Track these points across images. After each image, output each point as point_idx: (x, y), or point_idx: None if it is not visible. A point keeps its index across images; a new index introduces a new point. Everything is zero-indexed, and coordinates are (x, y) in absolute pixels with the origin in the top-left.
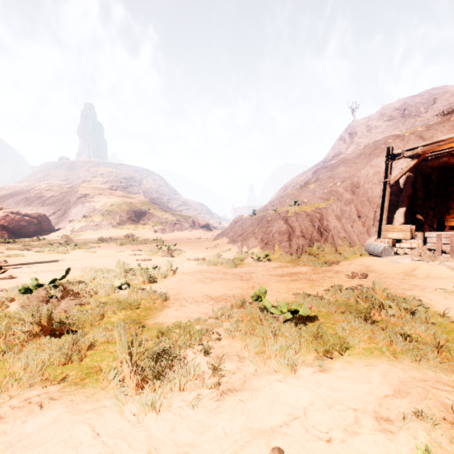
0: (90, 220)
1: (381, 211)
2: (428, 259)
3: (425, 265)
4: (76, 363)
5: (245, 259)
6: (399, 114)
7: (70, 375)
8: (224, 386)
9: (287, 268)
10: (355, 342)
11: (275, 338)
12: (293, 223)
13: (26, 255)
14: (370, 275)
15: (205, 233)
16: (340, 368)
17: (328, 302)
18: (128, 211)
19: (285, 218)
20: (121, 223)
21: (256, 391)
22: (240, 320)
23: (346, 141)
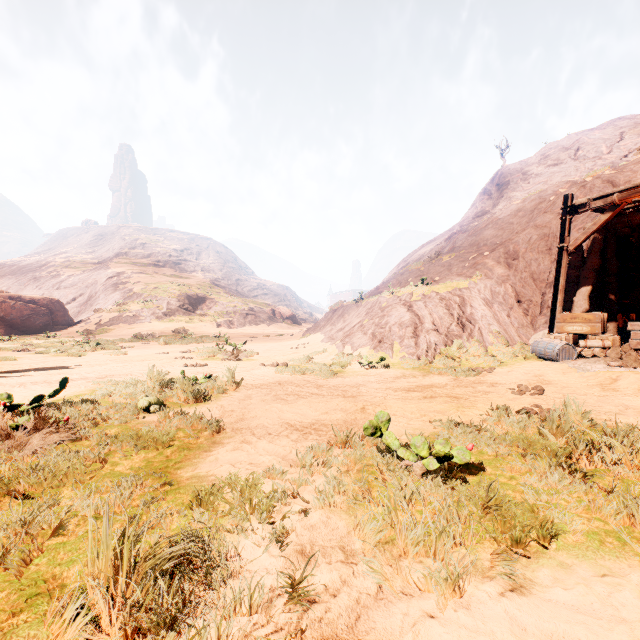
0: (124, 309)
1: (555, 291)
2: (634, 365)
3: (632, 374)
4: (17, 570)
5: (348, 365)
6: (569, 156)
7: None
8: (315, 630)
9: (415, 378)
10: (565, 520)
11: (411, 508)
12: (420, 310)
13: (21, 359)
14: (547, 389)
15: (290, 328)
16: (550, 581)
17: (493, 436)
18: (179, 297)
19: (408, 304)
20: (169, 314)
21: None
22: (343, 471)
23: (493, 196)
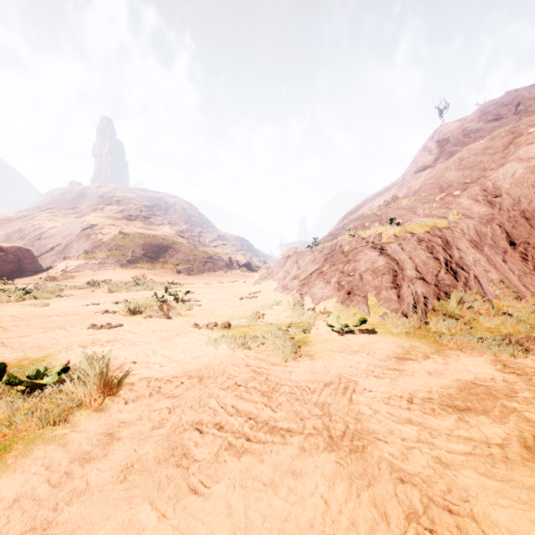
0: (91, 256)
1: None
2: None
3: None
4: None
5: (312, 327)
6: (509, 111)
7: None
8: None
9: (432, 361)
10: None
11: None
12: (397, 253)
13: None
14: None
15: (245, 275)
16: None
17: None
18: (143, 246)
19: (379, 246)
20: (133, 261)
21: None
22: None
23: (433, 151)
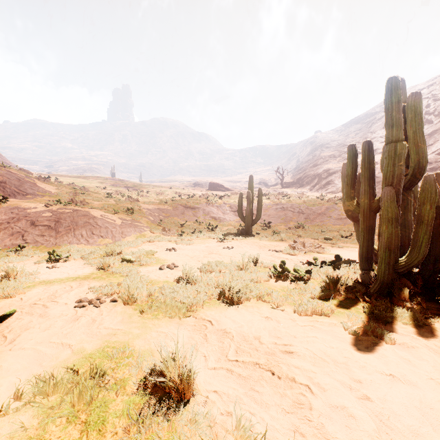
0: None
1: None
2: None
3: None
4: None
5: None
6: None
7: None
8: None
9: None
10: None
11: None
12: None
13: None
14: None
15: None
16: None
17: None
18: None
19: None
20: None
21: None
22: None
23: None
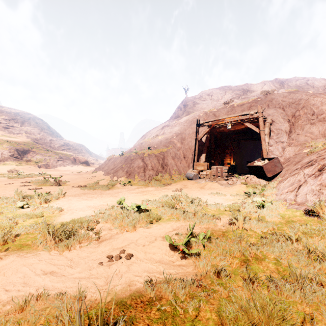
0: None
1: (194, 154)
2: (212, 180)
3: (210, 183)
4: (11, 244)
5: (115, 185)
6: (209, 97)
7: (9, 249)
8: (101, 239)
9: (141, 188)
10: (164, 217)
11: None
12: (147, 161)
13: None
14: (184, 189)
15: (85, 168)
16: (155, 226)
17: (158, 203)
18: (10, 149)
19: (142, 158)
20: (3, 160)
21: (117, 238)
22: (110, 215)
23: (182, 109)
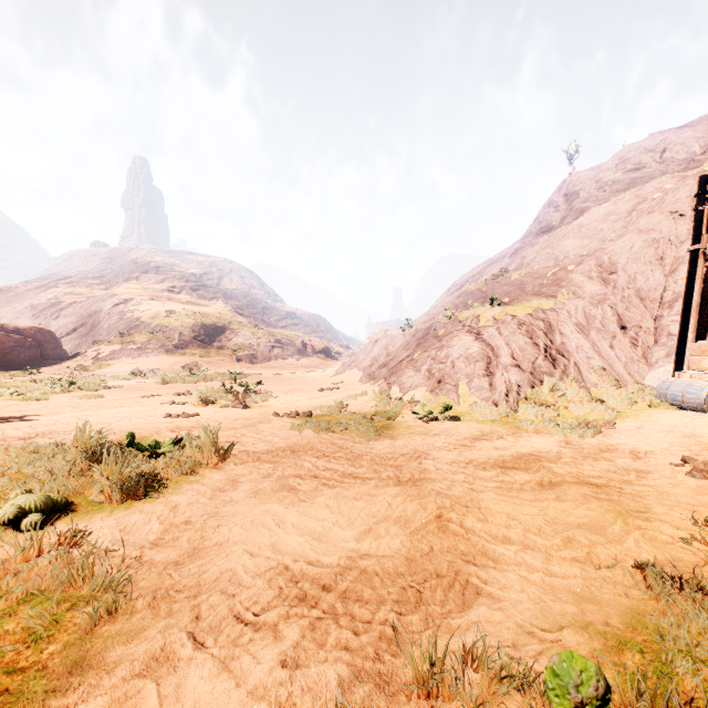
0: (128, 340)
1: (686, 312)
2: None
3: None
4: None
5: (397, 416)
6: (653, 159)
7: None
8: None
9: (503, 440)
10: None
11: None
12: (493, 339)
13: None
14: None
15: (322, 363)
16: None
17: None
18: (193, 326)
19: (475, 331)
20: (181, 346)
21: None
22: None
23: (560, 208)
